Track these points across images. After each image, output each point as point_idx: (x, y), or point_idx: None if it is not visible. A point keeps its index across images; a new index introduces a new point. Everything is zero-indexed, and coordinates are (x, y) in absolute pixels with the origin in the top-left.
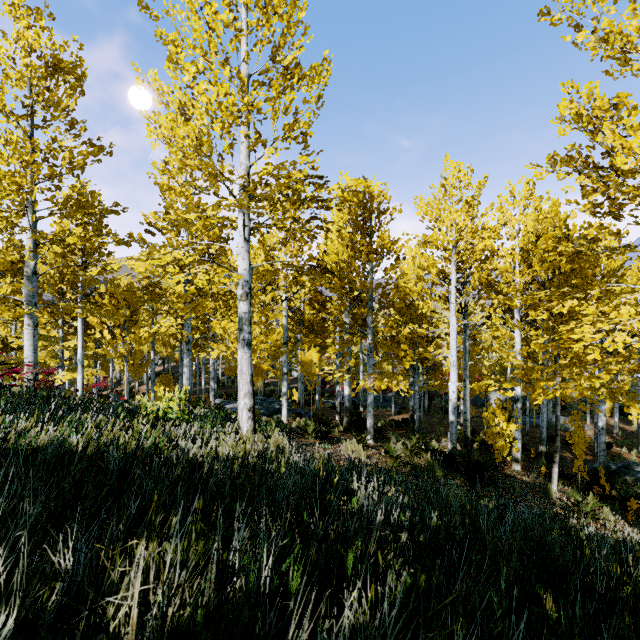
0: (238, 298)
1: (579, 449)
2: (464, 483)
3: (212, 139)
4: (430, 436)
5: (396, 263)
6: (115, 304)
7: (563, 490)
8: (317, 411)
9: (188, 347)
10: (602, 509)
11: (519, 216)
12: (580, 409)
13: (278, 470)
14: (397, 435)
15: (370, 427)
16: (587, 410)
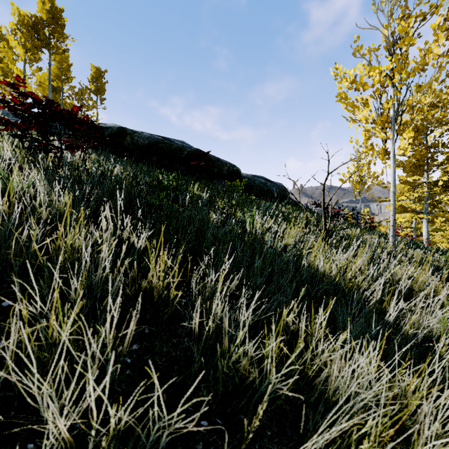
0: None
1: None
2: None
3: None
4: None
5: None
6: None
7: None
8: None
9: None
10: None
11: None
12: None
13: None
14: None
15: None
16: None
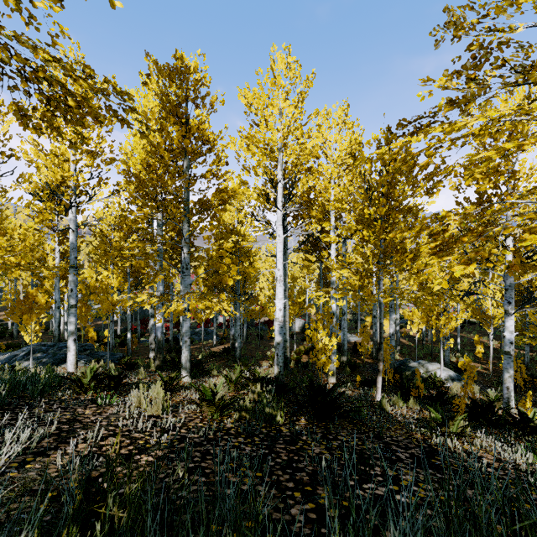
0: None
1: (387, 354)
2: (311, 422)
3: None
4: (251, 361)
5: (217, 158)
6: None
7: (381, 397)
8: (129, 351)
9: None
10: (425, 412)
11: (336, 135)
12: (352, 326)
13: None
14: (219, 366)
15: (186, 361)
16: (359, 325)
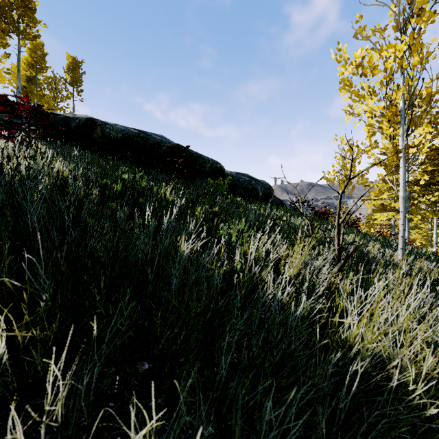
0: None
1: None
2: None
3: None
4: None
5: None
6: None
7: None
8: None
9: None
10: None
11: None
12: None
13: None
14: None
15: None
16: None
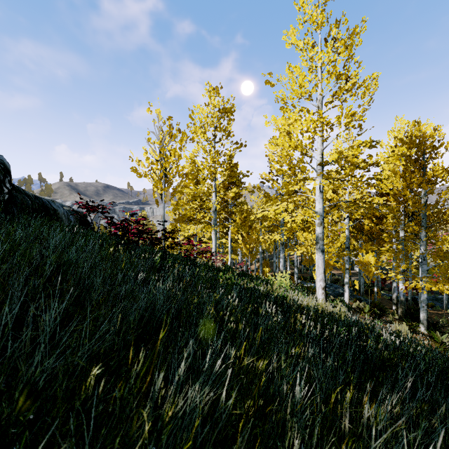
0: (316, 225)
1: None
2: None
3: (302, 145)
4: None
5: None
6: (242, 220)
7: None
8: (375, 300)
9: (282, 247)
10: None
11: None
12: None
13: (340, 316)
14: None
15: (423, 319)
16: None
